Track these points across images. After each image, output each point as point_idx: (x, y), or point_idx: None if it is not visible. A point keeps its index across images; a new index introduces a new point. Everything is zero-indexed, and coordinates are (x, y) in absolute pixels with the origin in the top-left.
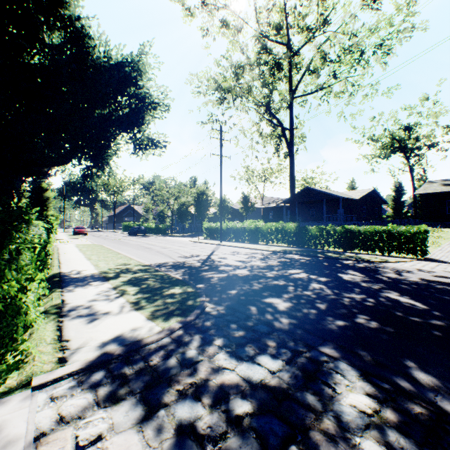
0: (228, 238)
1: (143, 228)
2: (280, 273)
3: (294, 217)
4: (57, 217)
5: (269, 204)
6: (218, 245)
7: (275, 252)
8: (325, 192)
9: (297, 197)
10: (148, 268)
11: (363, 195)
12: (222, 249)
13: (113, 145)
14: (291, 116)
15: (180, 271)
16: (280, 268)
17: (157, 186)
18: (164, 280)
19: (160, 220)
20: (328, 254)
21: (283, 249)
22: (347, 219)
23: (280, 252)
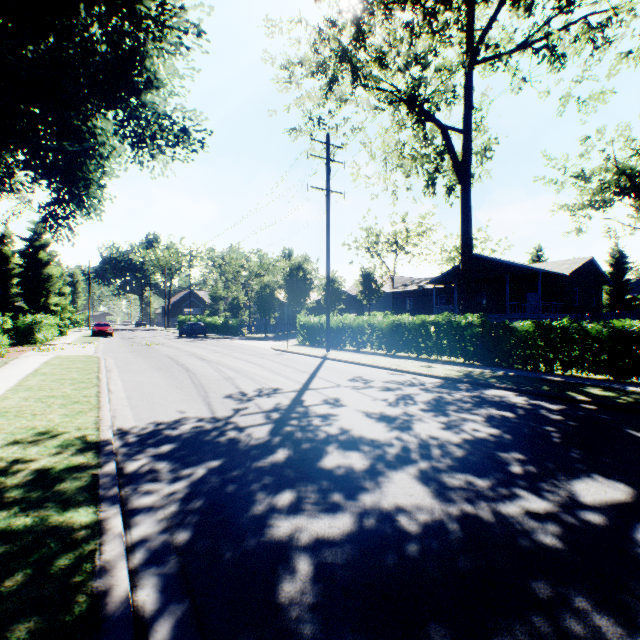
0: (340, 343)
1: (200, 326)
2: (563, 508)
3: (471, 305)
4: (65, 307)
5: (406, 287)
6: (322, 358)
7: (449, 381)
8: (509, 262)
9: (456, 272)
10: (80, 465)
11: (575, 268)
12: (330, 369)
13: (97, 149)
14: (468, 102)
15: (183, 482)
16: (527, 462)
17: (227, 259)
18: (7, 628)
19: (233, 312)
20: (592, 390)
21: (465, 374)
22: (549, 309)
23: (461, 380)
